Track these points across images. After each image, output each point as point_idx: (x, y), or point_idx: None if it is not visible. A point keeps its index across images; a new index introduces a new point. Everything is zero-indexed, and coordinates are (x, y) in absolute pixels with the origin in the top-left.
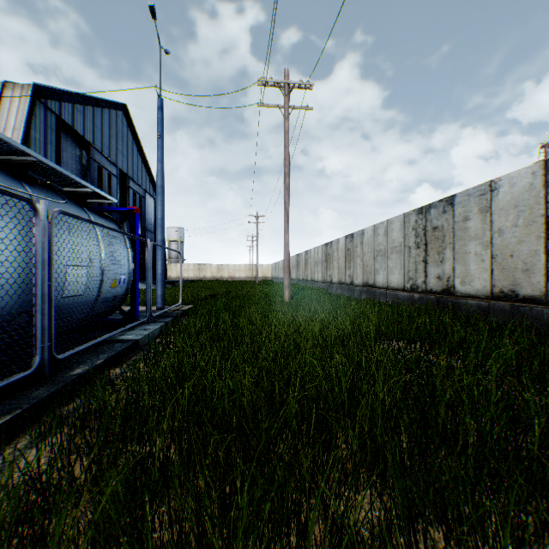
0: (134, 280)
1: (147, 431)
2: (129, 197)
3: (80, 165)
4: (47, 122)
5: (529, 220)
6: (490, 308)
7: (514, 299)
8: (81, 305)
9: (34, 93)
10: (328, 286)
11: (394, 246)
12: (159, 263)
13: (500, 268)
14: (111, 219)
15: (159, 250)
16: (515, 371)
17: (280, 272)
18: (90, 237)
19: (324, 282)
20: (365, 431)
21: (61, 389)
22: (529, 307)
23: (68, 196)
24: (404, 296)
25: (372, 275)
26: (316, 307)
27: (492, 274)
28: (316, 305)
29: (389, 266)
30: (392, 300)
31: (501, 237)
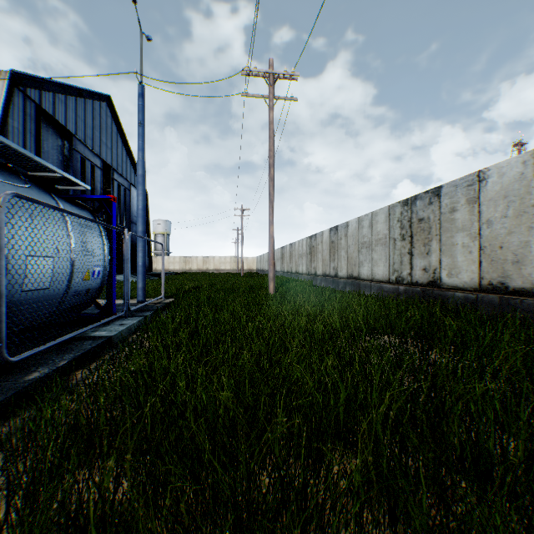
0: (110, 272)
1: (101, 457)
2: (114, 189)
3: (62, 156)
4: (26, 110)
5: (520, 210)
6: (478, 300)
7: (503, 292)
8: (47, 300)
9: (12, 81)
10: (312, 278)
11: (378, 238)
12: (140, 255)
13: (489, 259)
14: (84, 207)
15: (140, 241)
16: (528, 374)
17: (265, 264)
18: (54, 224)
19: (309, 274)
20: (370, 462)
21: (9, 399)
22: (520, 300)
23: (34, 180)
24: (389, 288)
25: (357, 267)
26: (302, 300)
27: (481, 265)
28: (301, 298)
29: (373, 258)
30: (377, 292)
31: (490, 228)
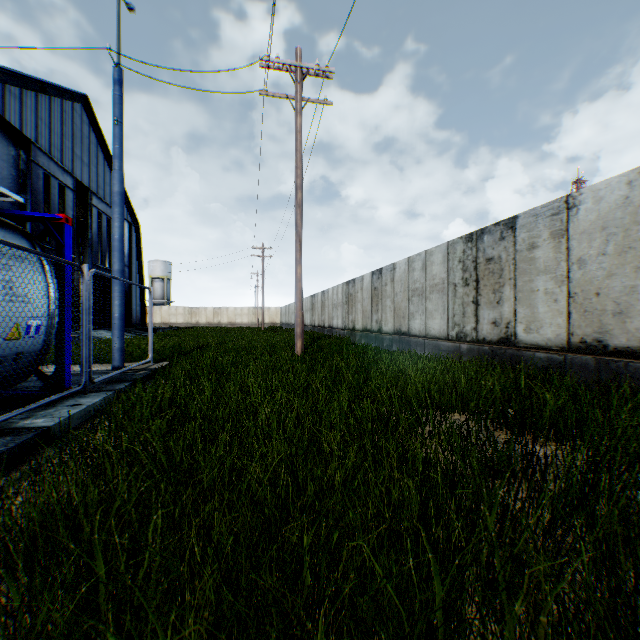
0: (61, 327)
1: None
2: (93, 218)
3: (15, 170)
4: None
5: (624, 245)
6: (567, 363)
7: (601, 352)
8: None
9: None
10: (349, 333)
11: (434, 284)
12: (117, 303)
13: (581, 310)
14: (15, 229)
15: (116, 284)
16: None
17: (291, 317)
18: None
19: (345, 329)
20: None
21: None
22: (625, 362)
23: None
24: (448, 347)
25: (406, 321)
26: (339, 363)
27: (570, 318)
28: (338, 361)
29: (427, 309)
30: (432, 352)
31: (582, 269)
